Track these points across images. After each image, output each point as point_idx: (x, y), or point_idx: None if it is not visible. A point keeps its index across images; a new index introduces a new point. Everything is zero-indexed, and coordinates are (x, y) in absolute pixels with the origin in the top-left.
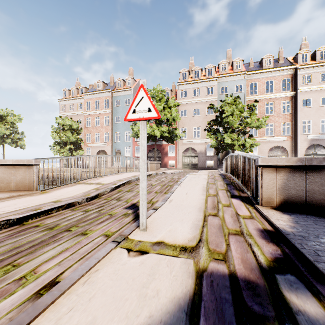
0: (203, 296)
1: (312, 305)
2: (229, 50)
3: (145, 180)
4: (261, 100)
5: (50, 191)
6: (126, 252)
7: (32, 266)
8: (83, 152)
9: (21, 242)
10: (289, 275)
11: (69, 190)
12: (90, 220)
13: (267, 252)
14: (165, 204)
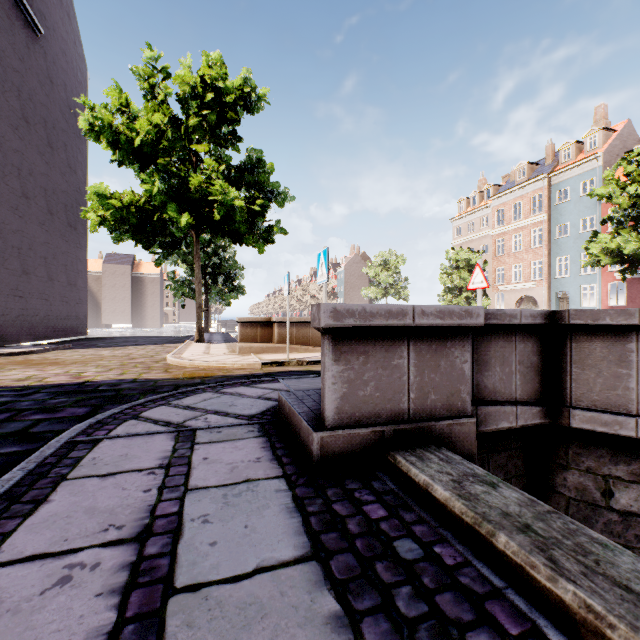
0: None
1: None
2: None
3: None
4: None
5: None
6: None
7: None
8: (487, 302)
9: None
10: None
11: None
12: None
13: None
14: None
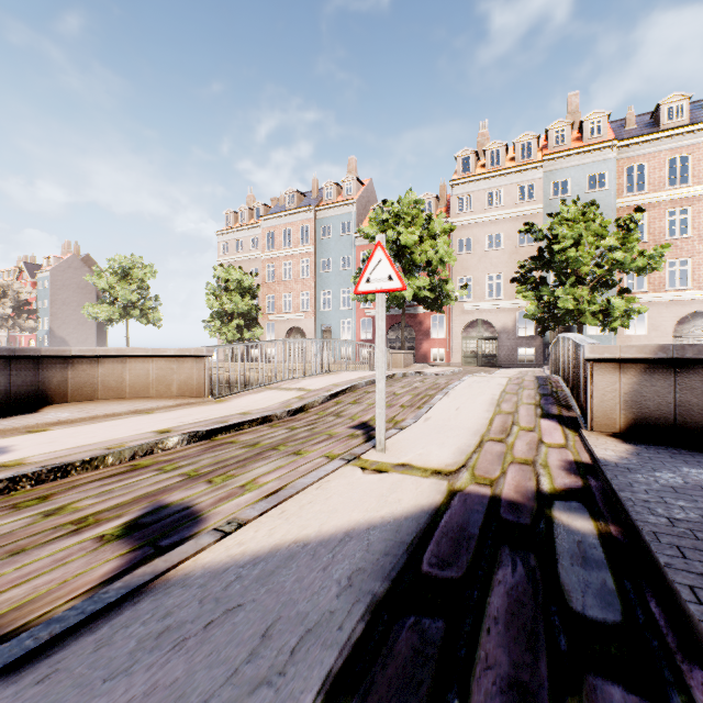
0: (452, 507)
1: (582, 523)
2: (573, 94)
3: (384, 379)
4: (656, 205)
5: (227, 400)
6: (360, 470)
7: (250, 478)
8: (261, 332)
9: (223, 457)
10: (574, 502)
11: (256, 399)
12: (301, 439)
13: (559, 482)
14: (417, 424)
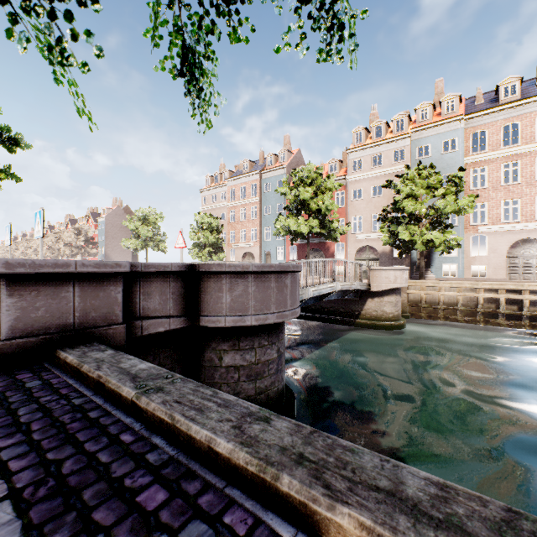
0: None
1: None
2: (439, 80)
3: None
4: (494, 160)
5: None
6: None
7: None
8: (223, 256)
9: None
10: None
11: None
12: None
13: None
14: None
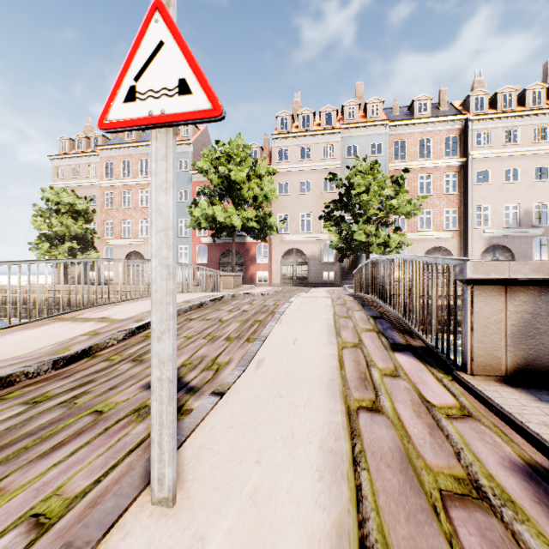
0: None
1: None
2: (359, 83)
3: (170, 331)
4: (412, 171)
5: None
6: None
7: None
8: (97, 255)
9: None
10: None
11: (24, 338)
12: (26, 438)
13: None
14: (247, 375)
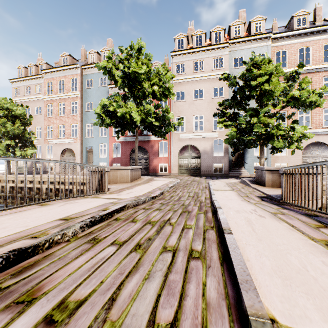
0: None
1: None
2: (242, 10)
3: None
4: None
5: None
6: None
7: None
8: (32, 151)
9: None
10: None
11: None
12: None
13: None
14: None
